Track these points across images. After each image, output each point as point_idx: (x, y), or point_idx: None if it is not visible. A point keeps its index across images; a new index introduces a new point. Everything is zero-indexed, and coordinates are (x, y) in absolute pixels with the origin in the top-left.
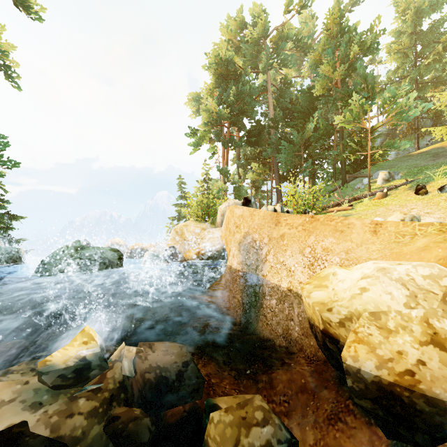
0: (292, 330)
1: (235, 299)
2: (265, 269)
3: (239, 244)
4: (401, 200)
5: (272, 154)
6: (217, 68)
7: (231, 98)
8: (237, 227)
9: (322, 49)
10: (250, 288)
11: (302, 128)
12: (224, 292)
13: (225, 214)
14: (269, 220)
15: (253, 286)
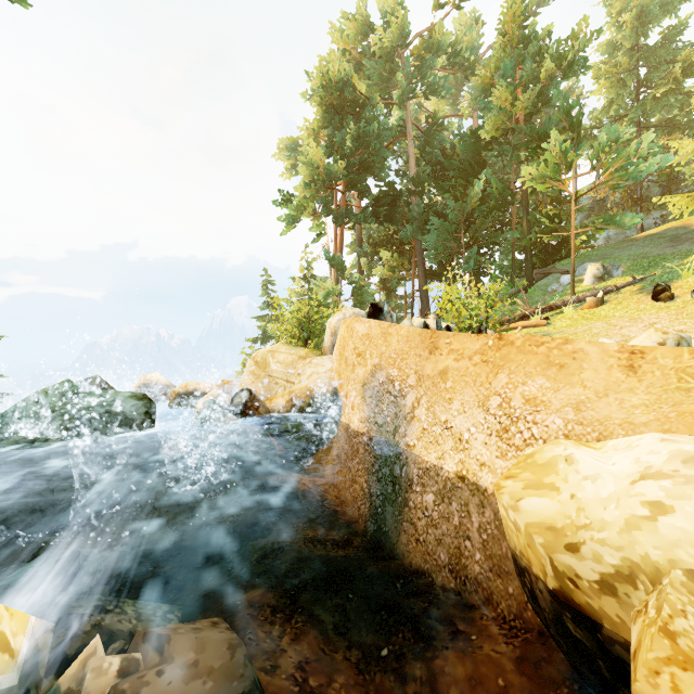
0: (469, 558)
1: (356, 486)
2: (412, 435)
3: (364, 387)
4: (630, 310)
5: (414, 235)
6: (325, 94)
7: (348, 144)
8: (360, 355)
9: (495, 65)
10: (383, 468)
11: (463, 195)
12: (336, 471)
13: (339, 333)
14: (418, 343)
15: (388, 464)
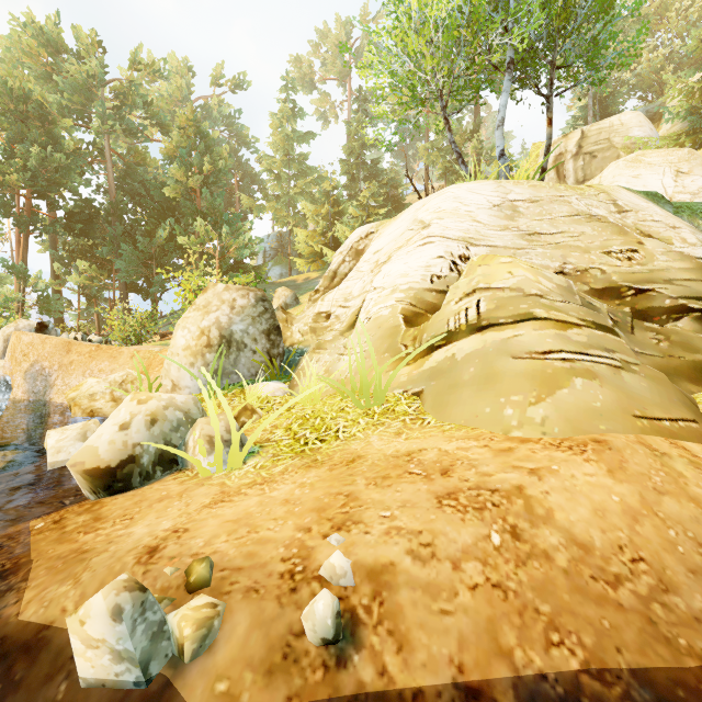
0: None
1: (20, 430)
2: (53, 393)
3: (26, 373)
4: None
5: (112, 254)
6: (3, 99)
7: (32, 162)
8: (26, 355)
9: (176, 145)
10: (37, 414)
11: (154, 231)
12: (6, 429)
13: (11, 340)
14: (62, 348)
15: (40, 411)
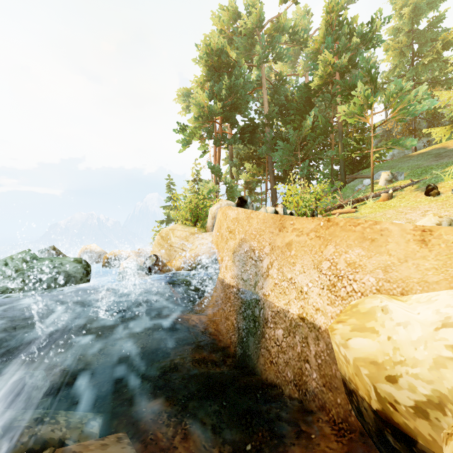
0: (308, 376)
1: (229, 322)
2: (267, 287)
3: (234, 254)
4: (411, 202)
5: (267, 153)
6: (208, 59)
7: (223, 91)
8: (231, 232)
9: (320, 41)
10: (247, 310)
11: (299, 126)
12: (215, 311)
13: (217, 217)
14: (271, 224)
15: (251, 308)
